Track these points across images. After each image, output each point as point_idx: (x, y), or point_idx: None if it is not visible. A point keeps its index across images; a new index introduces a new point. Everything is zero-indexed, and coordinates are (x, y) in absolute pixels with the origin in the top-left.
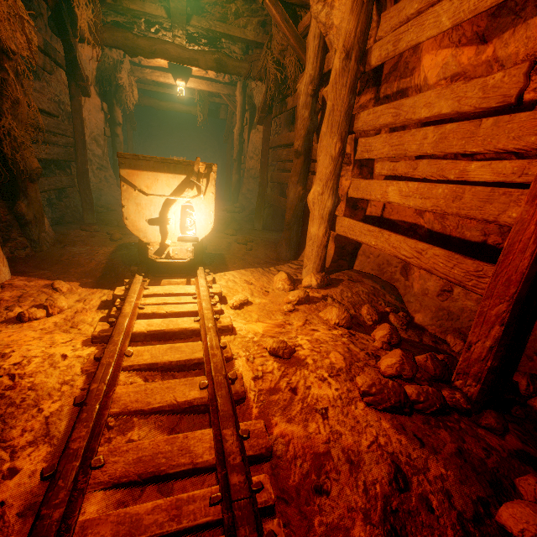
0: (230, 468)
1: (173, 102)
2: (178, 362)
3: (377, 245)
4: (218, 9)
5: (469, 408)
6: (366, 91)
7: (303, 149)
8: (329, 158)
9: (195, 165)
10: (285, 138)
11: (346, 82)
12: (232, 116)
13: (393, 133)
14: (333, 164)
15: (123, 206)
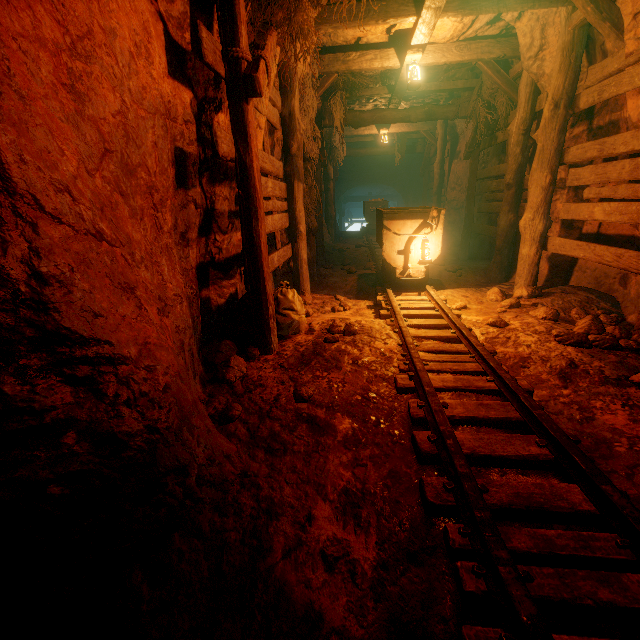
0: (477, 347)
1: (370, 148)
2: (433, 325)
3: (584, 256)
4: (430, 72)
5: (638, 348)
6: (578, 124)
7: (514, 182)
8: (539, 189)
9: (431, 212)
10: (495, 170)
11: (555, 126)
12: (430, 149)
13: (598, 165)
14: (543, 194)
15: (383, 244)
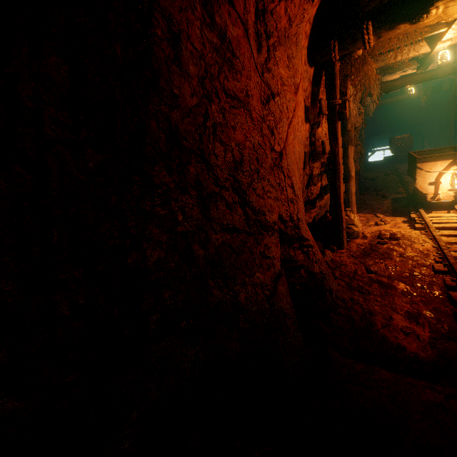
0: None
1: (396, 96)
2: None
3: None
4: None
5: None
6: None
7: None
8: None
9: None
10: None
11: None
12: None
13: None
14: None
15: (416, 179)
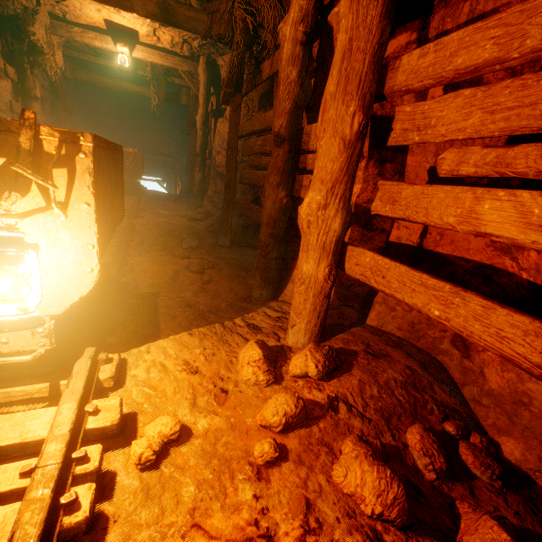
0: None
1: (120, 80)
2: None
3: (447, 319)
4: None
5: None
6: (399, 29)
7: (287, 132)
8: (339, 142)
9: (22, 131)
10: (260, 120)
11: None
12: (195, 101)
13: (499, 83)
14: (346, 154)
15: None
